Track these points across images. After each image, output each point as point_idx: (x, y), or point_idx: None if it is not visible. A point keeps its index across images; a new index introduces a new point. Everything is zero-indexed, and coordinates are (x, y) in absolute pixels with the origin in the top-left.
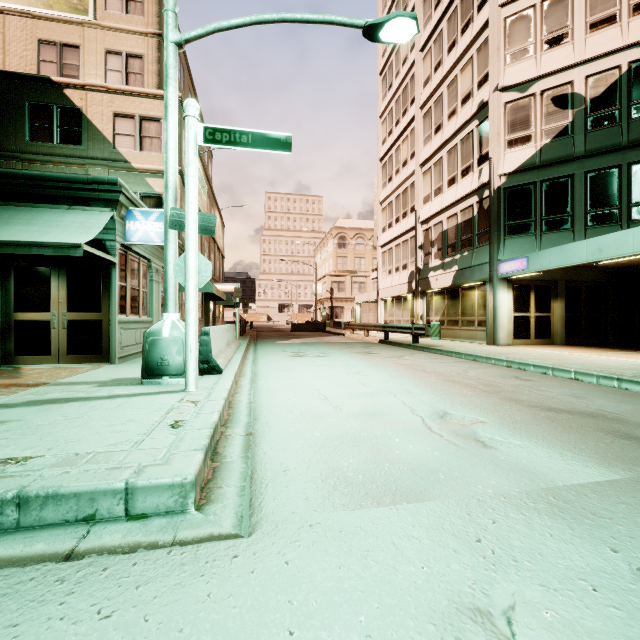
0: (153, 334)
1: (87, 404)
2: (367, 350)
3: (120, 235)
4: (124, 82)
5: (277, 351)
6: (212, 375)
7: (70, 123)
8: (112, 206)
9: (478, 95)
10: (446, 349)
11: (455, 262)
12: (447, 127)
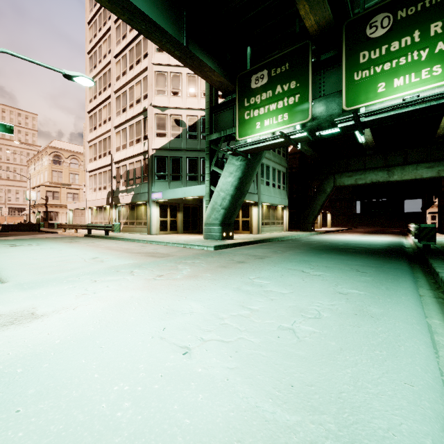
0: None
1: None
2: (72, 240)
3: None
4: None
5: None
6: None
7: None
8: None
9: (144, 103)
10: (122, 237)
11: (133, 189)
12: (129, 112)
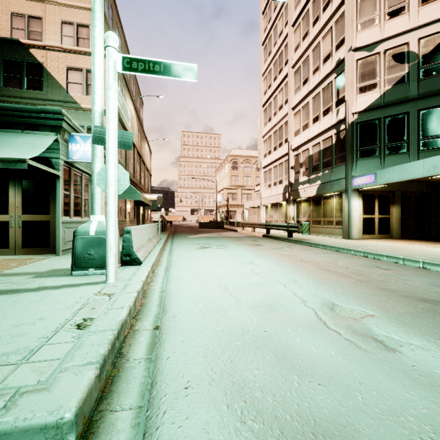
0: (81, 233)
1: (12, 297)
2: (255, 243)
3: (64, 154)
4: (75, 45)
5: (188, 243)
6: (133, 266)
7: (34, 74)
8: (56, 131)
9: (336, 55)
10: (314, 242)
11: (318, 178)
12: (312, 80)
